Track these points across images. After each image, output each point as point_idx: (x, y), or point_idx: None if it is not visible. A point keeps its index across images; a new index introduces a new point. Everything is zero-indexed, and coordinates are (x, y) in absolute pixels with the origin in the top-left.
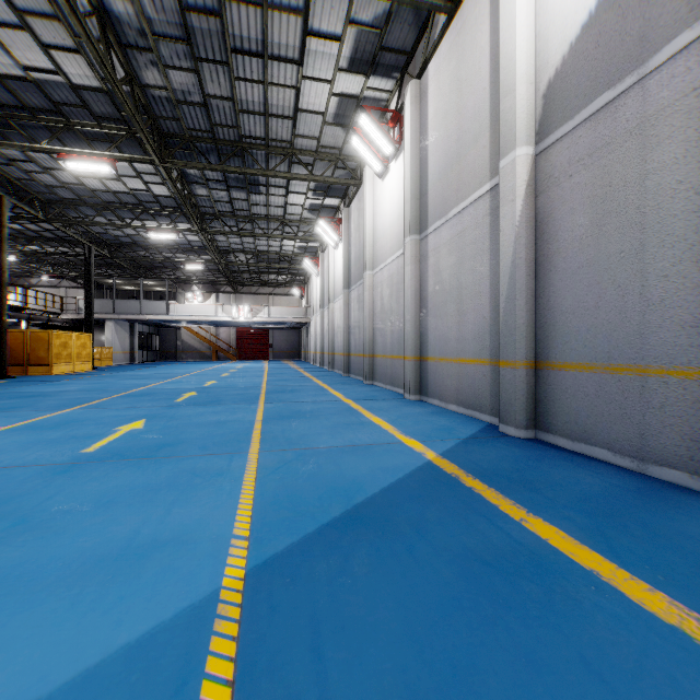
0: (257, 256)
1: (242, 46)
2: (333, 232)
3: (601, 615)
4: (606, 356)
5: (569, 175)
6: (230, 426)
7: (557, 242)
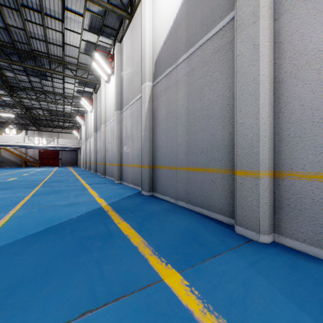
0: (50, 112)
1: (27, 5)
2: (89, 104)
3: (116, 247)
4: (169, 163)
5: (161, 96)
6: (9, 199)
7: (158, 120)
